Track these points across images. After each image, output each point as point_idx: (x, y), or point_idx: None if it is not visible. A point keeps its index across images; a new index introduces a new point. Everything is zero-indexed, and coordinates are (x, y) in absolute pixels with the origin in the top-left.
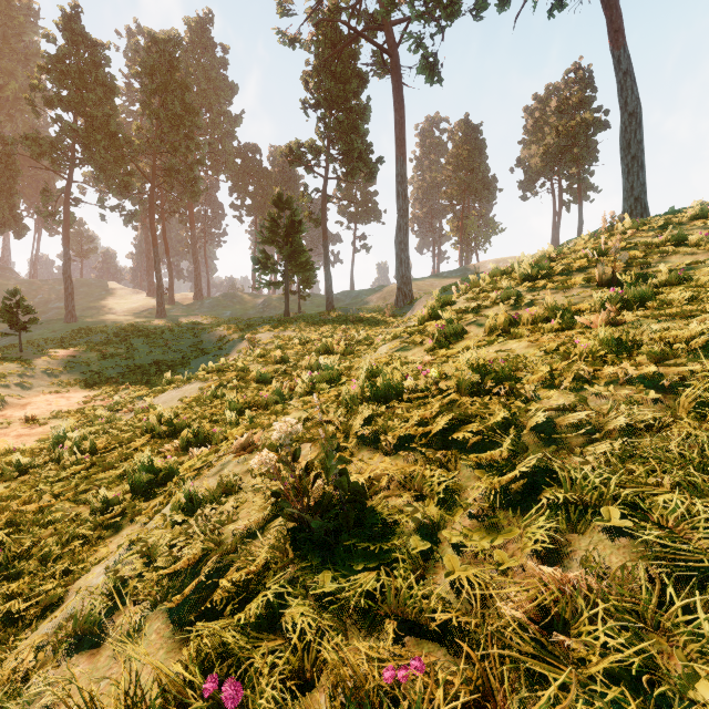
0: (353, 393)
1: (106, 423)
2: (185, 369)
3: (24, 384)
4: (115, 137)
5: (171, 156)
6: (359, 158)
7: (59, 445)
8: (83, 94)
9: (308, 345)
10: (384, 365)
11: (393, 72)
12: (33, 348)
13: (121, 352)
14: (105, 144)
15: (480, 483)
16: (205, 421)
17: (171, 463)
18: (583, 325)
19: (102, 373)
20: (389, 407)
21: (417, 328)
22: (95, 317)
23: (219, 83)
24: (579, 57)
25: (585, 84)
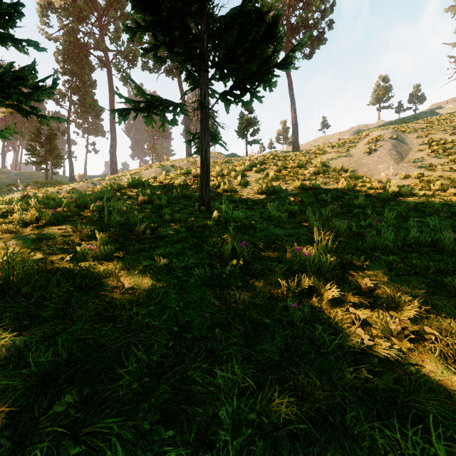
0: None
1: None
2: None
3: None
4: None
5: None
6: (90, 107)
7: None
8: None
9: None
10: None
11: (108, 74)
12: None
13: None
14: None
15: None
16: None
17: None
18: None
19: None
20: None
21: None
22: None
23: None
24: None
25: None
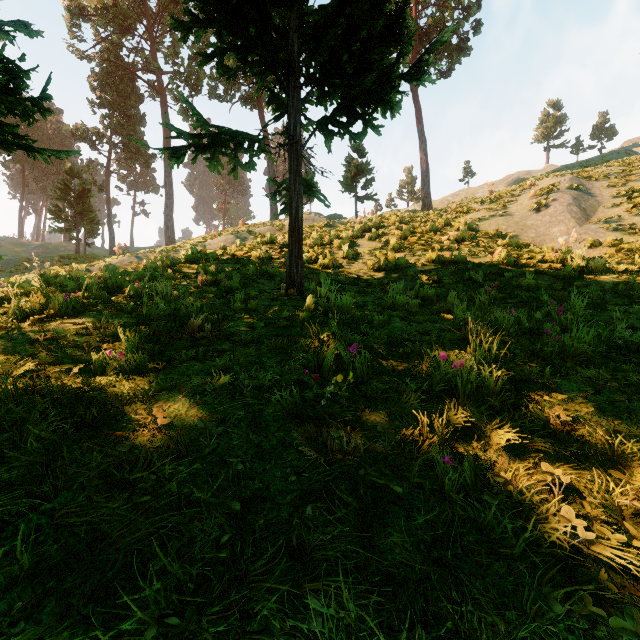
0: None
1: None
2: None
3: None
4: None
5: None
6: (137, 152)
7: None
8: None
9: None
10: None
11: (162, 105)
12: None
13: None
14: None
15: None
16: None
17: None
18: None
19: None
20: None
21: None
22: None
23: None
24: None
25: None
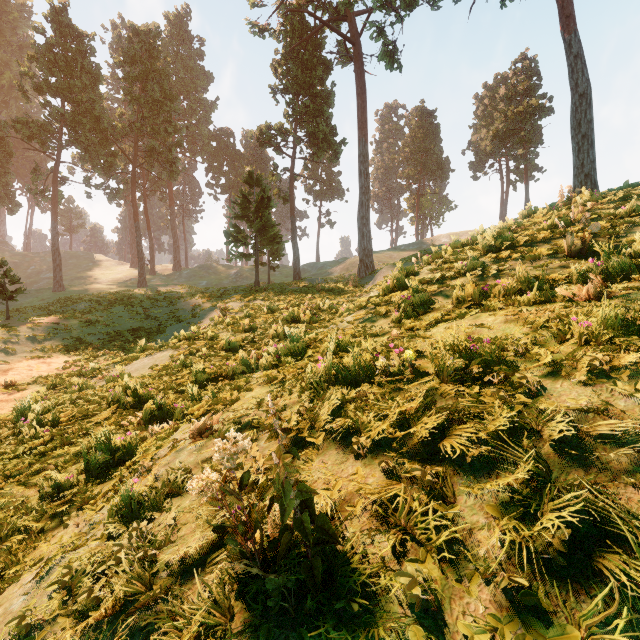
0: (319, 372)
1: (79, 391)
2: (161, 336)
3: (9, 351)
4: (100, 121)
5: (151, 139)
6: (324, 140)
7: (23, 417)
8: (70, 81)
9: (276, 313)
10: (351, 336)
11: (356, 59)
12: (22, 315)
13: (102, 320)
14: (91, 127)
15: (492, 520)
16: (171, 392)
17: (129, 440)
18: (565, 298)
19: (83, 340)
20: (359, 390)
21: (382, 299)
22: (82, 286)
23: (196, 72)
24: (526, 48)
25: (531, 73)
